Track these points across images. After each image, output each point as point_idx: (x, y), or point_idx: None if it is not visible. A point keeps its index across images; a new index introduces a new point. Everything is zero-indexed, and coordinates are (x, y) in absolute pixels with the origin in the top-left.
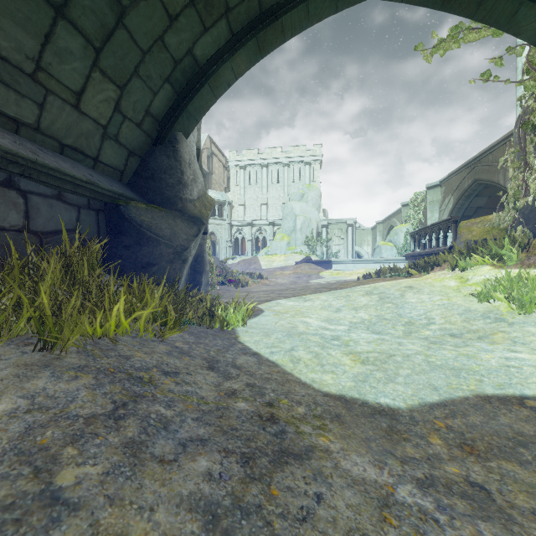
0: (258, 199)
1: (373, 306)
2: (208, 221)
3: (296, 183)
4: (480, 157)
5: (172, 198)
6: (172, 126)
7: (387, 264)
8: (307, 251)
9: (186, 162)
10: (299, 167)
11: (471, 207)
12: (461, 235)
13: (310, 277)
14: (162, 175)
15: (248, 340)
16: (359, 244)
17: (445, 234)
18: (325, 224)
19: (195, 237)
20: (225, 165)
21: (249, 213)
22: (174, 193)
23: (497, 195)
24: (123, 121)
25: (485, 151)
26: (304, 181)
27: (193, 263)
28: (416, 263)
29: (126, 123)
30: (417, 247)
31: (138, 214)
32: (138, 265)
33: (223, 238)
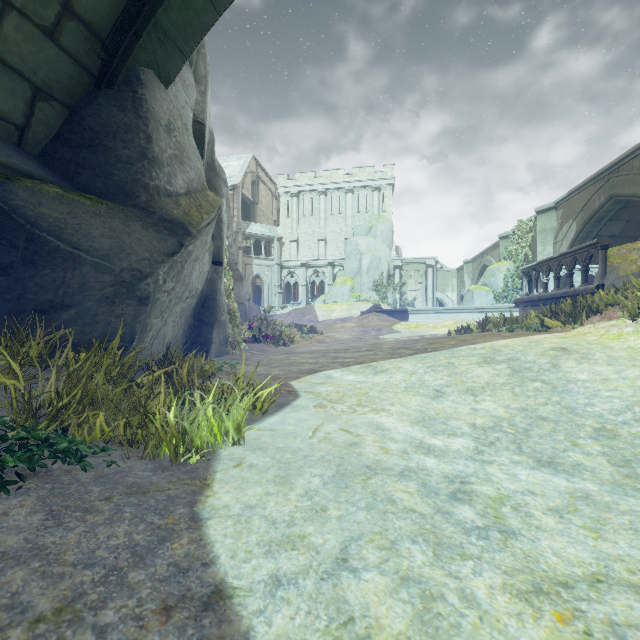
0: (314, 234)
1: (504, 386)
2: (223, 244)
3: (362, 214)
4: (619, 164)
5: (126, 185)
6: (129, 53)
7: (483, 313)
8: (376, 299)
9: (160, 122)
10: (365, 194)
11: (601, 236)
12: (614, 267)
13: (380, 331)
14: (110, 141)
15: (226, 504)
16: (442, 289)
17: (584, 266)
18: (398, 265)
19: (170, 256)
20: (275, 193)
21: (304, 251)
22: (131, 175)
23: (638, 219)
24: (3, 12)
25: (627, 154)
26: (372, 211)
27: (199, 309)
28: (552, 309)
29: (14, 19)
30: (534, 289)
31: (33, 203)
32: (27, 307)
33: (271, 282)
